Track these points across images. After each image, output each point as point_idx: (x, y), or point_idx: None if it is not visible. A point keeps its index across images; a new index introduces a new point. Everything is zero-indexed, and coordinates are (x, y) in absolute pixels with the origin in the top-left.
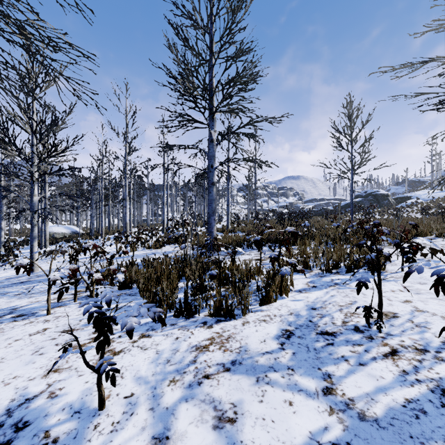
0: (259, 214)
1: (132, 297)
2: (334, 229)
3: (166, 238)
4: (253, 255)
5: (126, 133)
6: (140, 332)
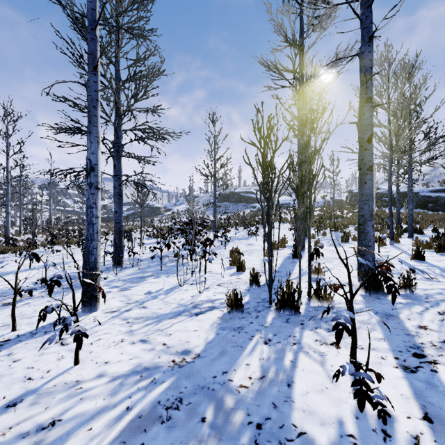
0: (52, 221)
1: None
2: None
3: None
4: None
5: None
6: None
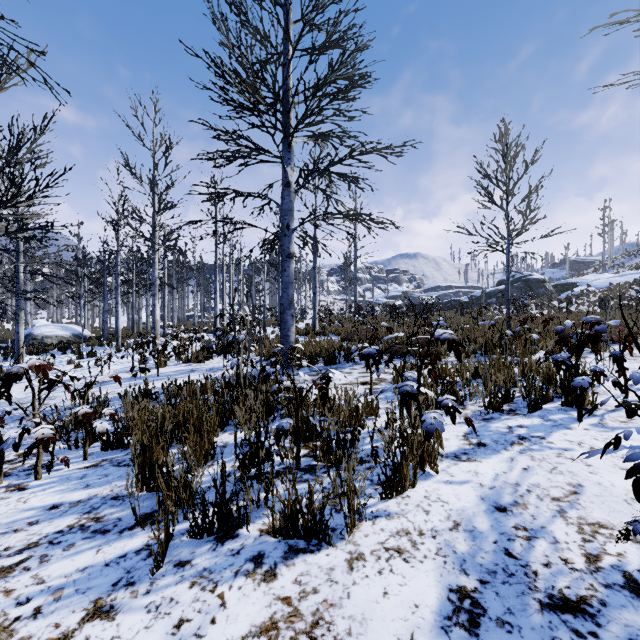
0: (361, 307)
1: (121, 470)
2: (480, 330)
3: (216, 344)
4: (356, 375)
5: (153, 179)
6: (95, 592)
